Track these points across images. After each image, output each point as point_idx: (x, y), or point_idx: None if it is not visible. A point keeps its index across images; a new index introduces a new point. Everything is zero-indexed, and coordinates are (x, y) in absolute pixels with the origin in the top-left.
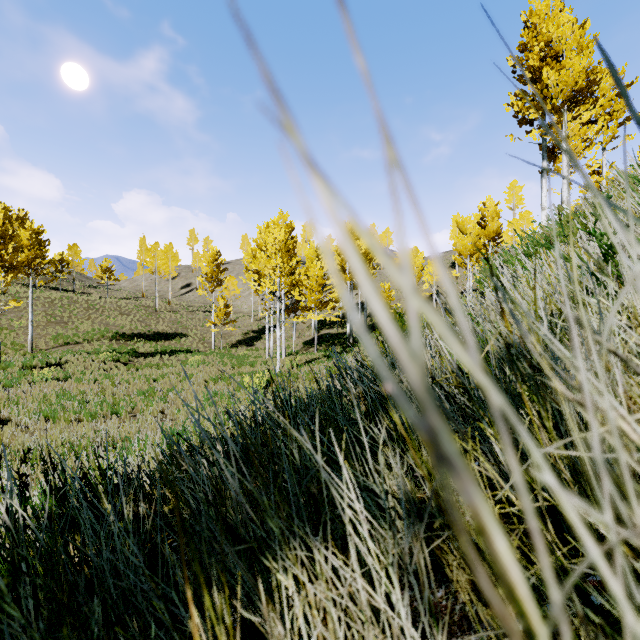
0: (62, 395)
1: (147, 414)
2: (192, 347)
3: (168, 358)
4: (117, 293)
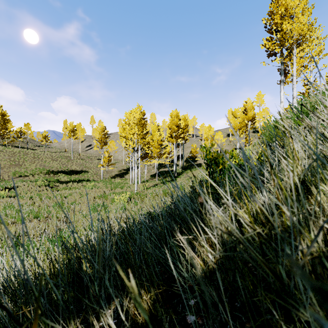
0: (7, 207)
1: (55, 219)
2: (90, 178)
3: (76, 184)
4: (51, 149)
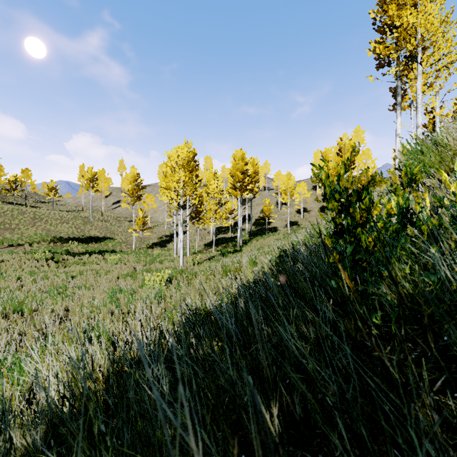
0: None
1: (45, 314)
2: (117, 248)
3: (95, 257)
4: (62, 207)
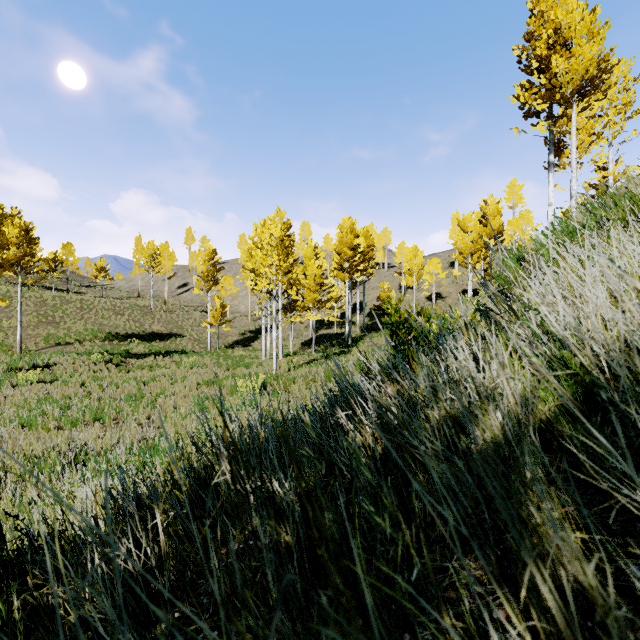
0: (44, 400)
1: (131, 421)
2: (187, 348)
3: (162, 359)
4: (112, 293)
